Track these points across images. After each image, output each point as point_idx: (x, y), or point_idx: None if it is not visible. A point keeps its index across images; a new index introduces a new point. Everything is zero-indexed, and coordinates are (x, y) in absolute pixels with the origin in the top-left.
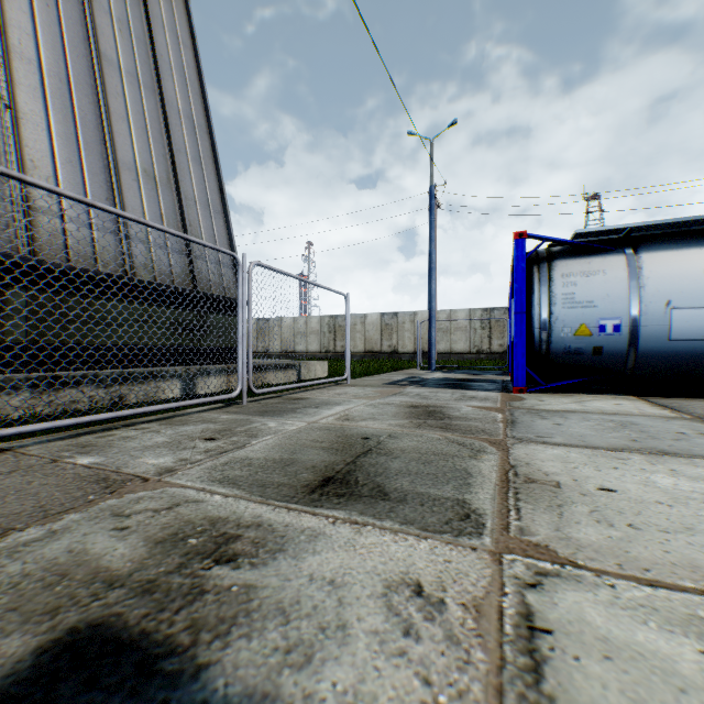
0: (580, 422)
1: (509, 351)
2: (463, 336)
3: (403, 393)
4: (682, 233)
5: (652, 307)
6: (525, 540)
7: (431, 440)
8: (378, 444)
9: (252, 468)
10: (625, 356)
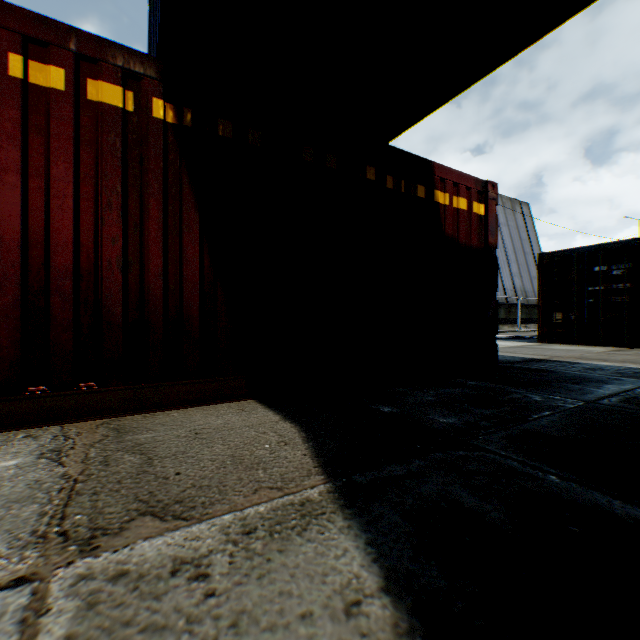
0: None
1: None
2: None
3: None
4: None
5: None
6: None
7: None
8: None
9: None
10: None
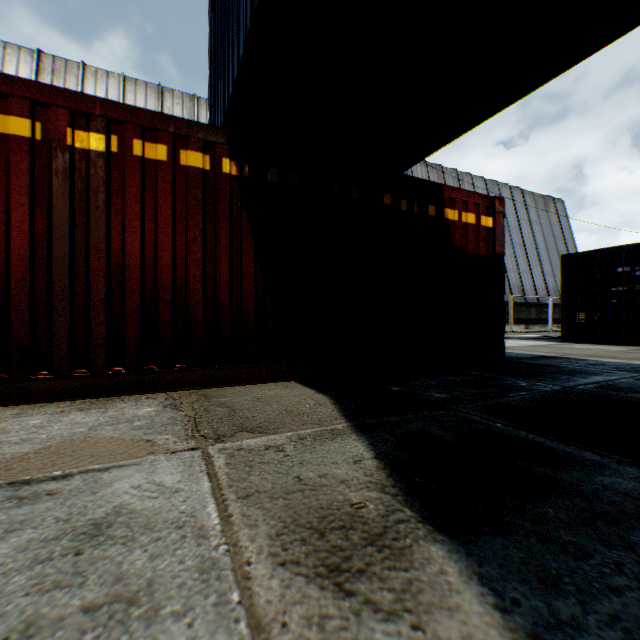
0: None
1: None
2: None
3: None
4: None
5: None
6: None
7: None
8: None
9: None
10: None
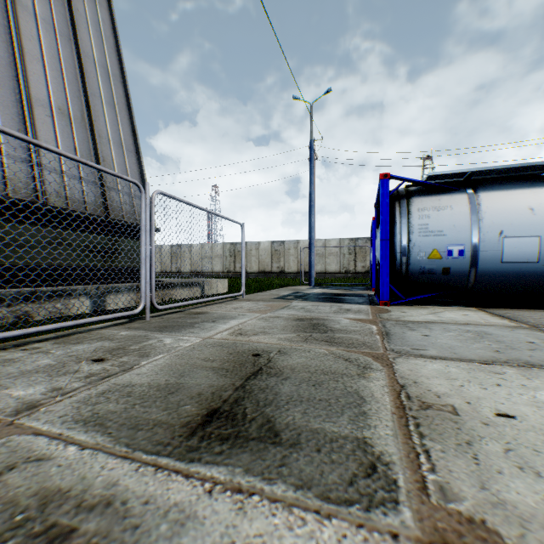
0: (443, 333)
1: (372, 271)
2: (335, 259)
3: (290, 306)
4: (509, 178)
5: (489, 236)
6: (453, 511)
7: (319, 356)
8: (269, 362)
9: (131, 398)
10: (467, 276)
